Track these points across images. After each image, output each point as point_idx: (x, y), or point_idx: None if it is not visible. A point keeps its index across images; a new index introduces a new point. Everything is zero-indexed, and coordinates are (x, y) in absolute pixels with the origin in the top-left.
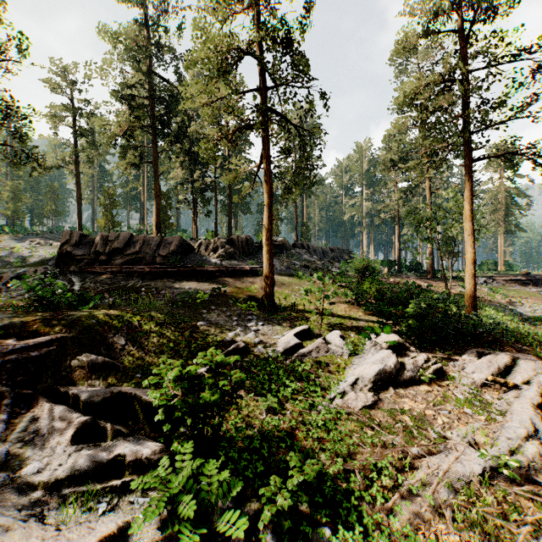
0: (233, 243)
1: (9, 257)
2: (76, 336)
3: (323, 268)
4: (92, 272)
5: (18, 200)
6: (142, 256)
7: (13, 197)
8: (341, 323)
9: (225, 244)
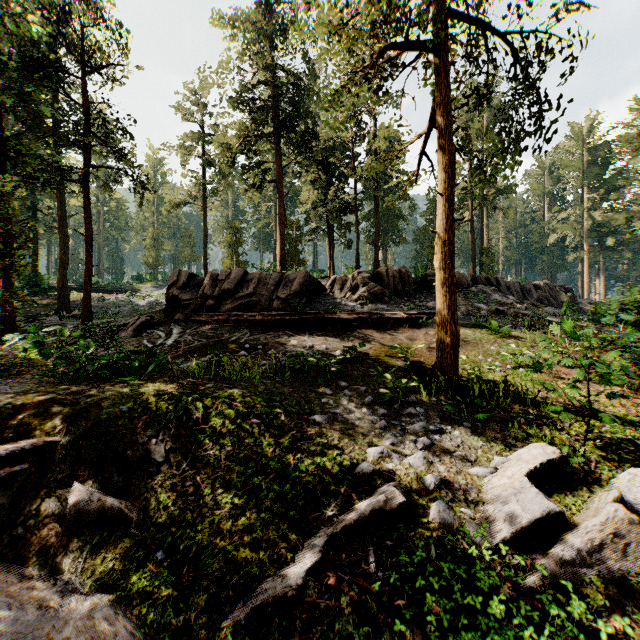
0: (380, 279)
1: (138, 304)
2: (74, 442)
3: (529, 314)
4: (198, 321)
5: (157, 247)
6: (256, 299)
7: (153, 244)
8: (632, 439)
9: (368, 280)
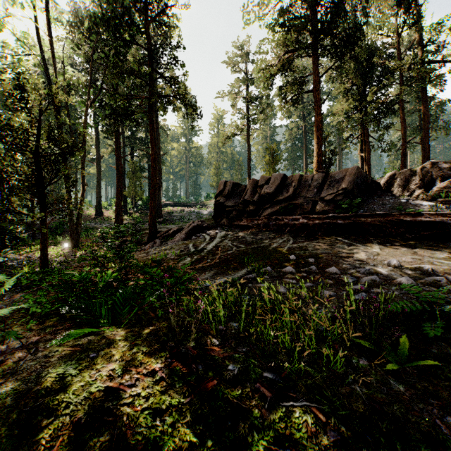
0: None
1: (203, 214)
2: None
3: None
4: (239, 225)
5: (218, 174)
6: (297, 202)
7: (216, 173)
8: None
9: (449, 171)
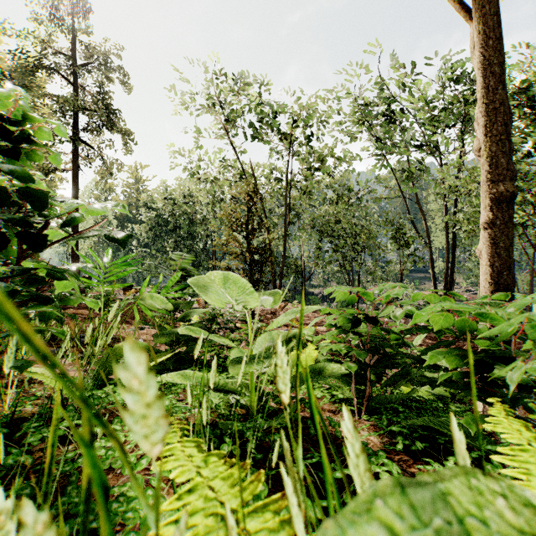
0: None
1: None
2: None
3: None
4: None
5: None
6: None
7: None
8: None
9: None
